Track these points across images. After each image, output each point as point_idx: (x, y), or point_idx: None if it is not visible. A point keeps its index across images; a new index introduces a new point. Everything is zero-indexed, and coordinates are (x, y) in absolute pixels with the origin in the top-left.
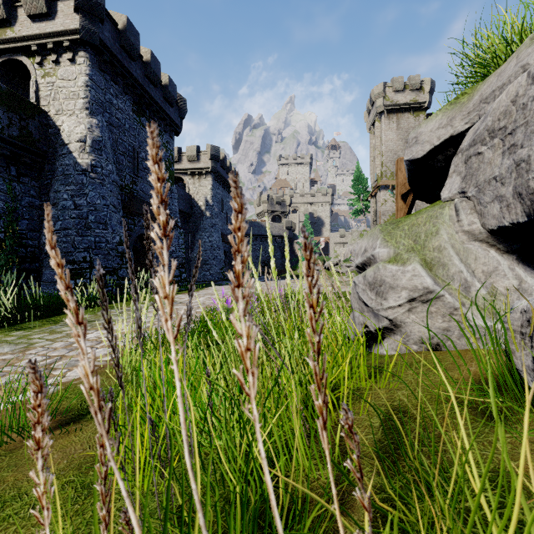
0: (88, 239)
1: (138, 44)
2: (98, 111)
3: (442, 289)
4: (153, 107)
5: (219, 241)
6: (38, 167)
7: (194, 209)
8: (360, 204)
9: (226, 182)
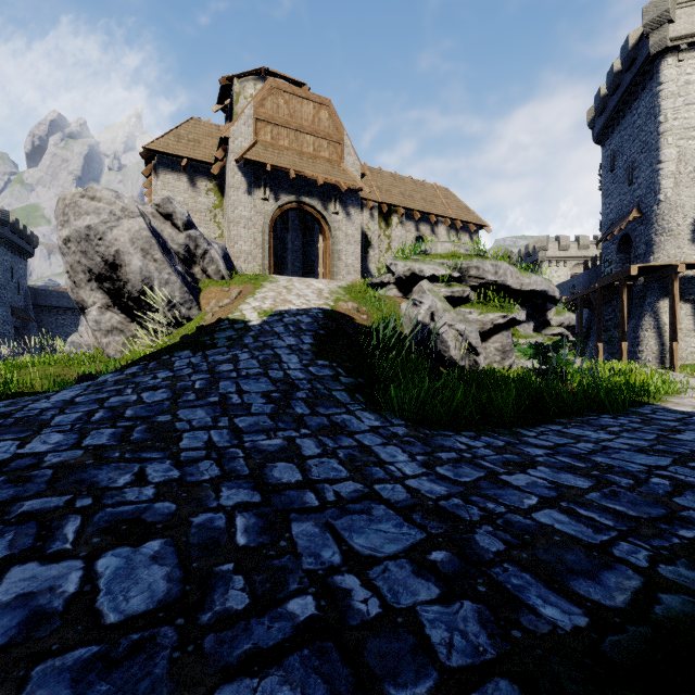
0: None
1: None
2: None
3: None
4: None
5: (7, 316)
6: None
7: None
8: None
9: (18, 247)
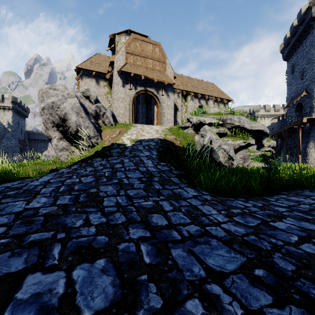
0: None
1: None
2: None
3: None
4: None
5: (17, 143)
6: None
7: (0, 126)
8: None
9: (21, 113)
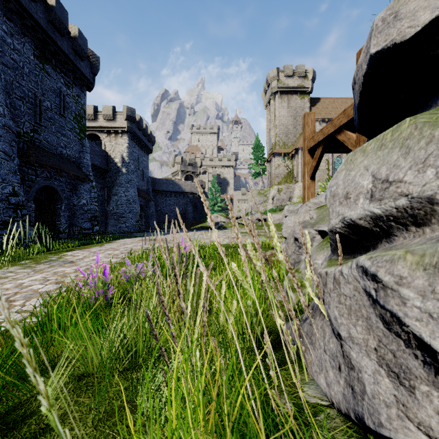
0: None
1: None
2: None
3: None
4: (59, 56)
5: (134, 196)
6: None
7: (111, 165)
8: (258, 167)
9: (142, 142)
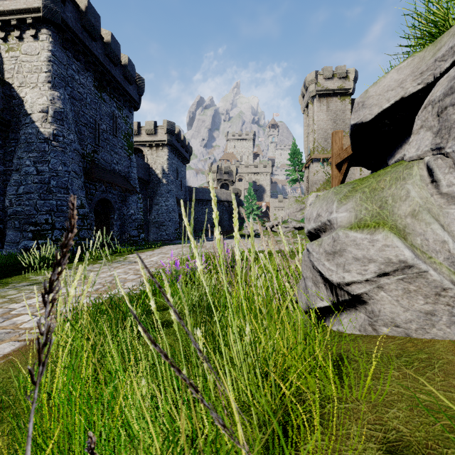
0: (50, 203)
1: (98, 26)
2: (60, 85)
3: (425, 264)
4: (113, 84)
5: (174, 205)
6: (2, 135)
7: (152, 176)
8: (295, 174)
9: (180, 153)
